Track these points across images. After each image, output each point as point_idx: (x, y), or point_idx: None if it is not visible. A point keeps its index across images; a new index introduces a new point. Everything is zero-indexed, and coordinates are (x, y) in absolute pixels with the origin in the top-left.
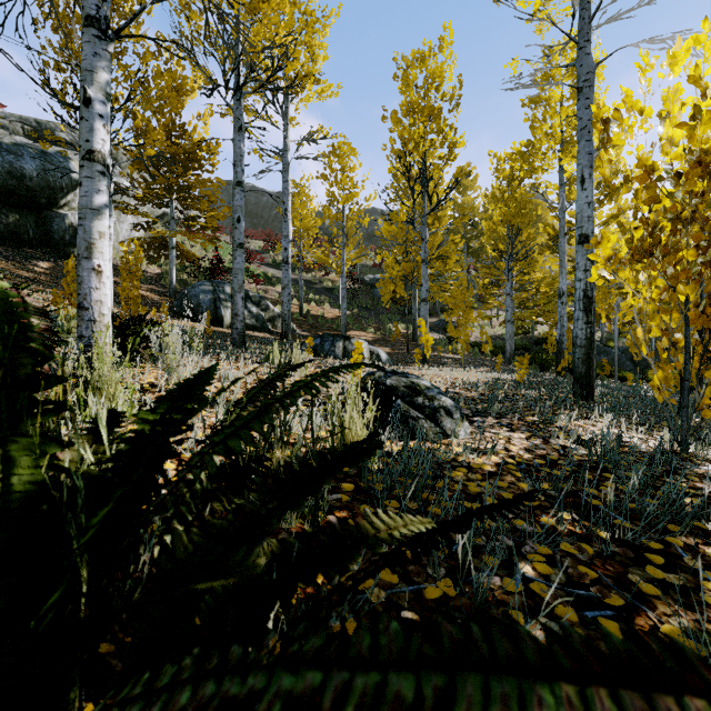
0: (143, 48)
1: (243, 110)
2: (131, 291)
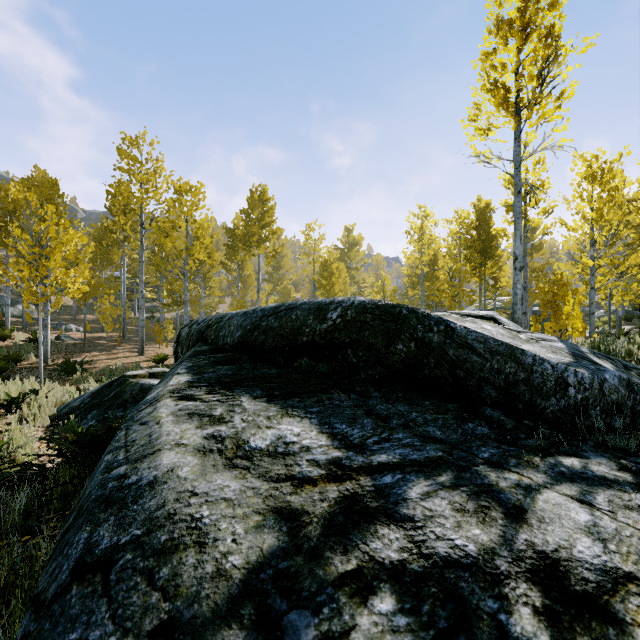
0: None
1: None
2: None
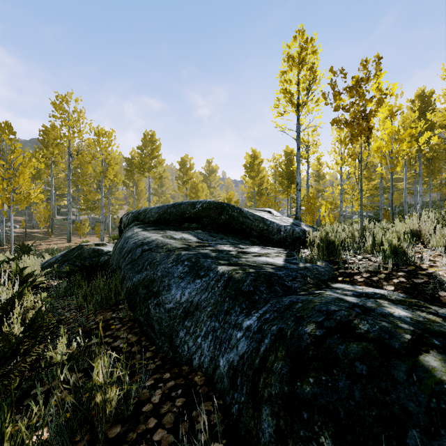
0: None
1: None
2: None
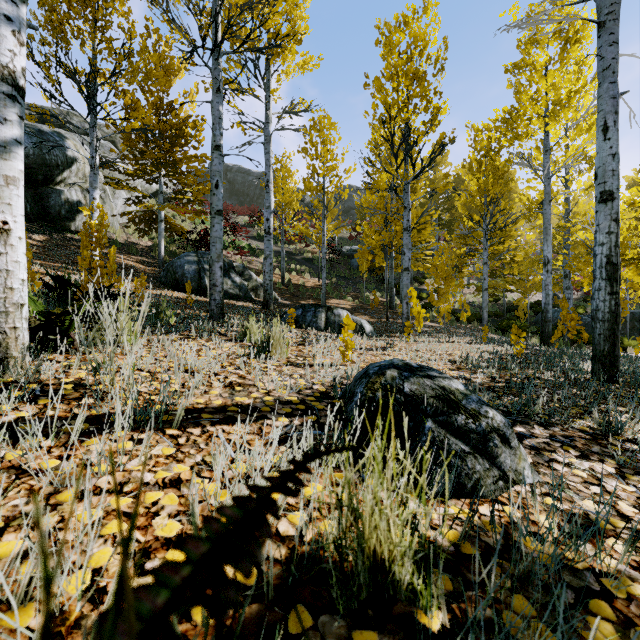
0: (128, 22)
1: (221, 67)
2: (93, 260)
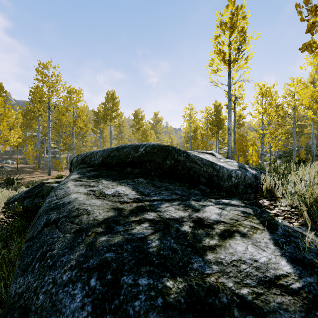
0: None
1: None
2: None
